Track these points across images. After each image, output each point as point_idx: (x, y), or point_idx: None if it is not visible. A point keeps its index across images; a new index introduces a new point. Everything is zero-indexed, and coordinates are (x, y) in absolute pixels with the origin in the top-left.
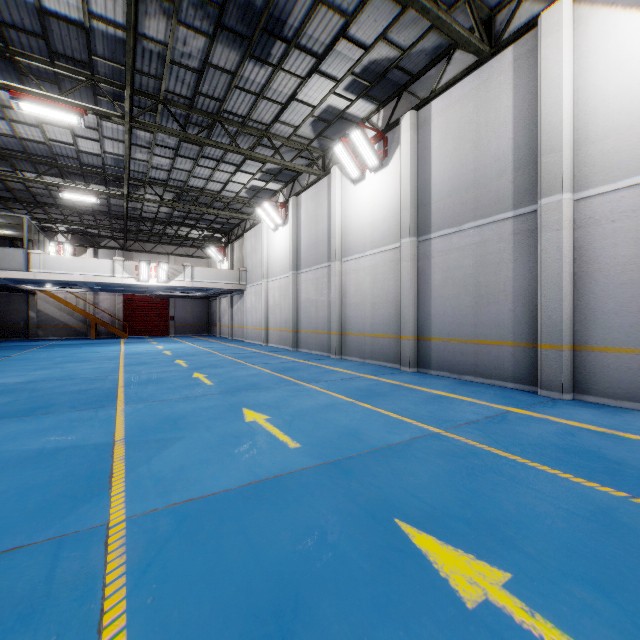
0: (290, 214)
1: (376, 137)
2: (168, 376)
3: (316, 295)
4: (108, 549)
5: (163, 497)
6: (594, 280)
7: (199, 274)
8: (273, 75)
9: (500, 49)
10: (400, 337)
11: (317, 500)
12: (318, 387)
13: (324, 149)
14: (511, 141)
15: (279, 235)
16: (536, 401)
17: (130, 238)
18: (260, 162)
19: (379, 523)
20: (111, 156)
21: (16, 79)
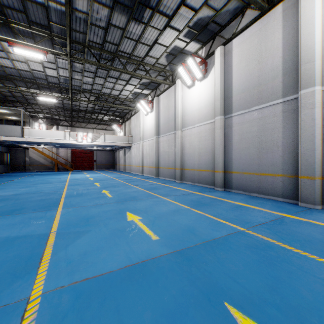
0: (154, 106)
1: (201, 62)
2: (89, 192)
3: (168, 148)
4: (22, 322)
5: (69, 276)
6: None
7: (108, 138)
8: (145, 29)
9: (274, 6)
10: (214, 171)
11: (169, 282)
12: (169, 199)
13: (172, 70)
14: (281, 58)
15: (149, 117)
16: (299, 210)
17: (74, 120)
18: (138, 79)
19: (213, 305)
20: (62, 77)
21: (13, 37)
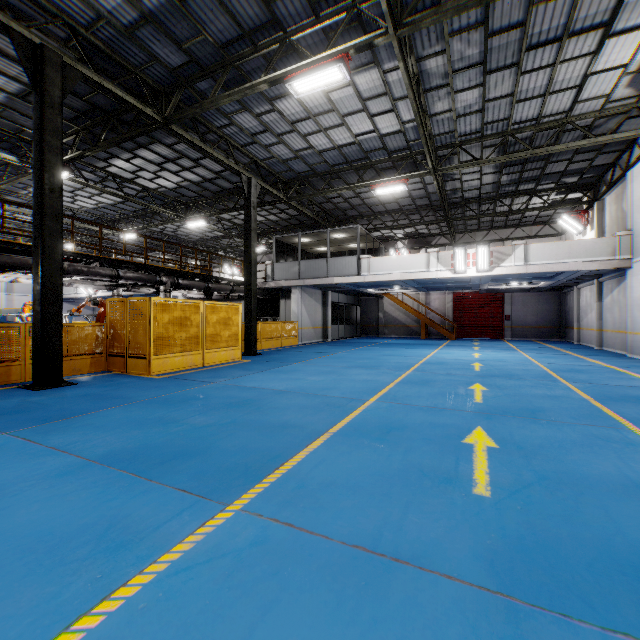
0: None
1: None
2: (422, 424)
3: None
4: None
5: None
6: None
7: (537, 253)
8: None
9: None
10: None
11: None
12: None
13: None
14: None
15: None
16: None
17: (459, 231)
18: None
19: None
20: (411, 126)
21: None
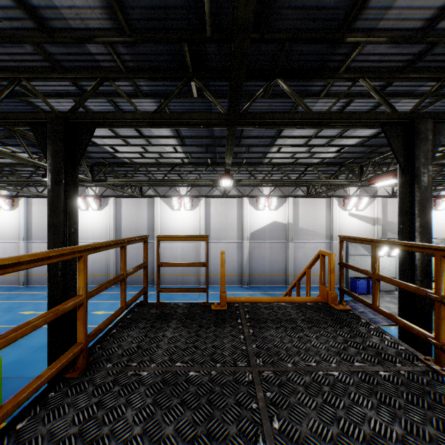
0: (22, 207)
1: (96, 198)
2: (13, 317)
3: None
4: None
5: None
6: (164, 260)
7: None
8: None
9: (144, 197)
10: (109, 275)
11: None
12: (96, 301)
13: None
14: (147, 222)
15: (3, 214)
16: (154, 289)
17: None
18: None
19: None
20: None
21: None
